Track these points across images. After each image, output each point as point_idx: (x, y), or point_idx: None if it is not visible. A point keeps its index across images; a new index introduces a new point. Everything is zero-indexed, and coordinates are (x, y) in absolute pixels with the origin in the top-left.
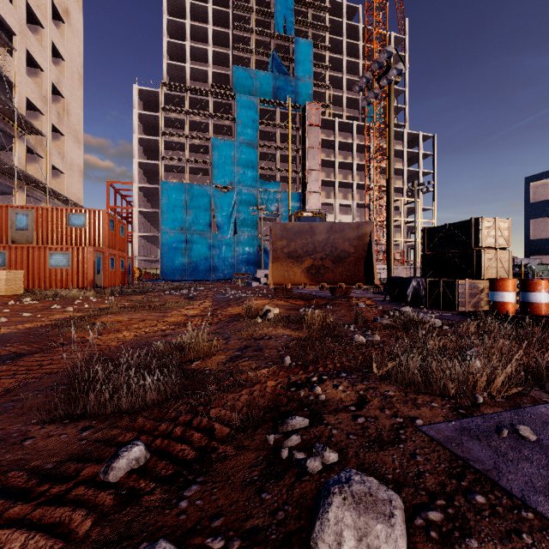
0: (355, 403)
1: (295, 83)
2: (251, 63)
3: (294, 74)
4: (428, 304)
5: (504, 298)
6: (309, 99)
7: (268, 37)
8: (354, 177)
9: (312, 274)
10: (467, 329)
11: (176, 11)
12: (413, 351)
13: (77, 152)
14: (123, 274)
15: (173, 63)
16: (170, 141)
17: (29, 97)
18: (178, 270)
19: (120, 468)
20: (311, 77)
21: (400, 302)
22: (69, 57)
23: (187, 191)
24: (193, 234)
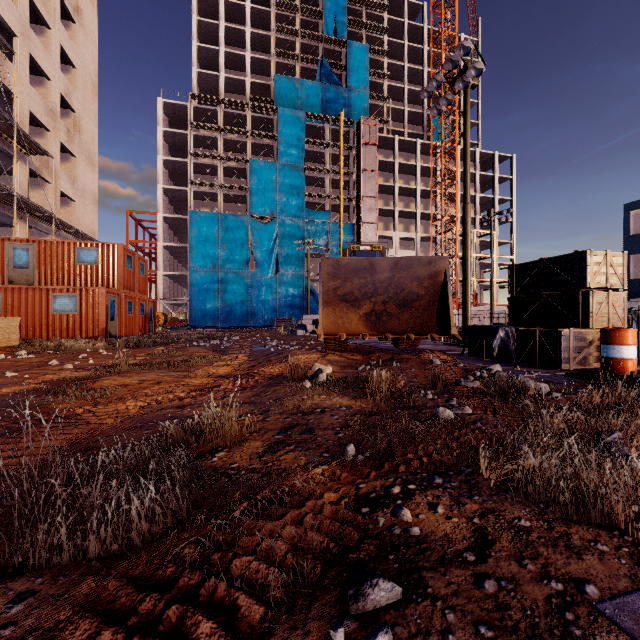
0: (472, 545)
1: (348, 95)
2: (296, 71)
3: (347, 84)
4: (520, 360)
5: (623, 354)
6: (364, 114)
7: (315, 40)
8: (418, 206)
9: (372, 322)
10: (591, 400)
11: (207, 11)
12: (536, 440)
13: (91, 176)
14: (143, 321)
15: (204, 72)
16: (200, 164)
17: (32, 110)
18: (210, 315)
19: None
20: (367, 87)
21: (482, 357)
22: (80, 64)
23: (220, 222)
24: (227, 273)
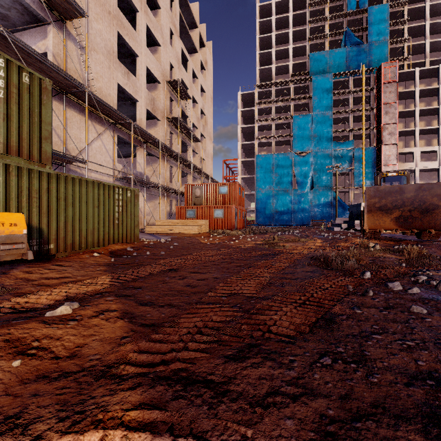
0: None
1: (368, 49)
2: (325, 45)
3: (367, 40)
4: None
5: None
6: (384, 59)
7: (340, 18)
8: (440, 122)
9: (400, 222)
10: None
11: (264, 29)
12: None
13: (210, 146)
14: (243, 221)
15: (263, 68)
16: (261, 125)
17: (193, 121)
18: (268, 218)
19: (366, 276)
20: (386, 37)
21: None
22: (207, 90)
23: (274, 160)
24: (278, 191)
